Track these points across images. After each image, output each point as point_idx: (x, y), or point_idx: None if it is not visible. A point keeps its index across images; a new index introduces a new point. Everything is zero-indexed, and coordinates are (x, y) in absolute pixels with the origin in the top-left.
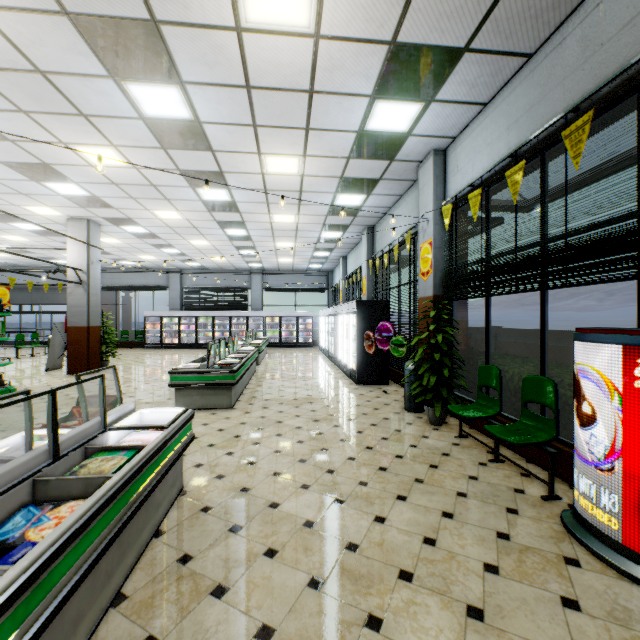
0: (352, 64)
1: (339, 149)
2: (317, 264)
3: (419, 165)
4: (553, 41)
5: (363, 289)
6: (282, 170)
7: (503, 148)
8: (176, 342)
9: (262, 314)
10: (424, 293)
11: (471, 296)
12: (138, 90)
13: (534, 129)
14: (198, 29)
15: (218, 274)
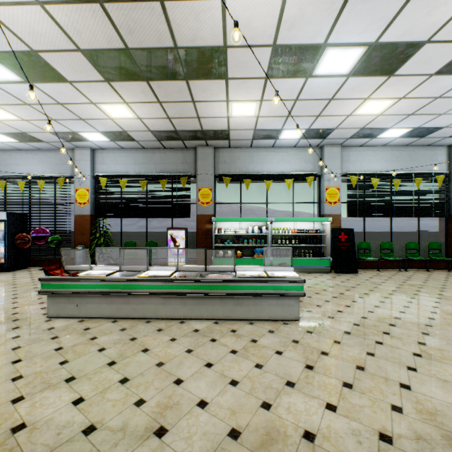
0: (109, 126)
1: (52, 129)
2: None
3: (76, 147)
4: (152, 151)
5: None
6: None
7: (133, 169)
8: None
9: None
10: (81, 213)
11: (118, 217)
12: None
13: (146, 170)
14: (80, 93)
15: None
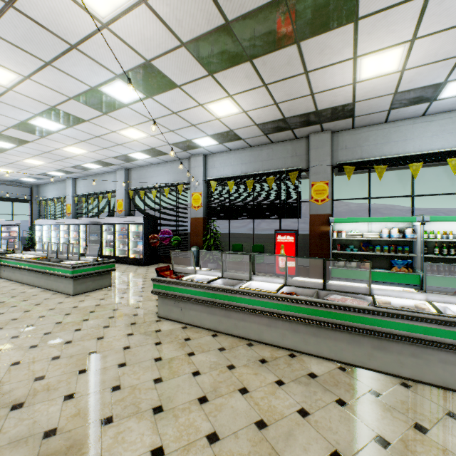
0: (216, 127)
1: (172, 140)
2: (33, 178)
3: (191, 156)
4: (259, 148)
5: (119, 207)
6: (129, 135)
7: (239, 169)
8: None
9: None
10: (196, 216)
11: (226, 219)
12: (120, 84)
13: (252, 170)
14: (189, 96)
15: None
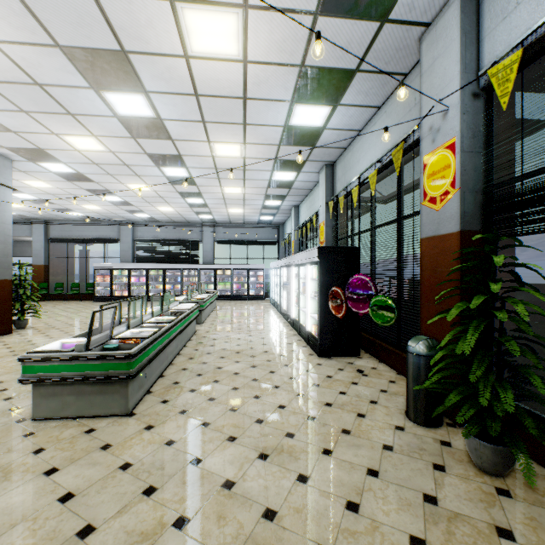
0: None
1: None
2: (268, 216)
3: (423, 34)
4: None
5: (320, 237)
6: (214, 47)
7: None
8: (126, 295)
9: (213, 266)
10: (435, 229)
11: None
12: None
13: None
14: None
15: (170, 227)
